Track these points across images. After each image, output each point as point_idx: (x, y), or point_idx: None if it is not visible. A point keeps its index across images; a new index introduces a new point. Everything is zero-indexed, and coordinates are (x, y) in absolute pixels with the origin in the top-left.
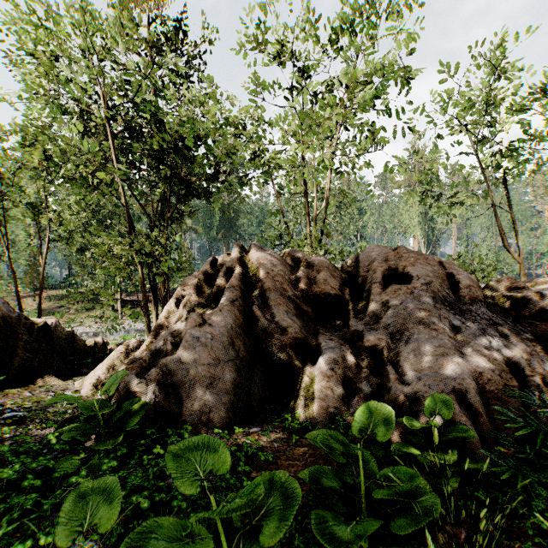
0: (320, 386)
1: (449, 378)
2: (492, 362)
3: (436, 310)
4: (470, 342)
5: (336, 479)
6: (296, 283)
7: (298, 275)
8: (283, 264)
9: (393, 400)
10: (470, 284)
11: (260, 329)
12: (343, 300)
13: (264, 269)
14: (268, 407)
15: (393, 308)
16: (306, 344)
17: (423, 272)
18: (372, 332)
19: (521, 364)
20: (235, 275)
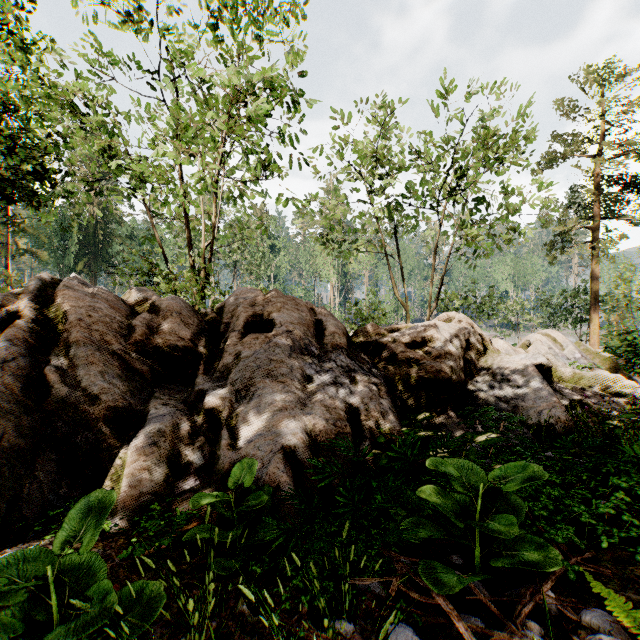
0: (132, 469)
1: (281, 435)
2: (330, 411)
3: (290, 360)
4: (318, 393)
5: (19, 621)
6: (130, 333)
7: (133, 322)
8: (116, 307)
9: (221, 470)
10: (335, 331)
11: (55, 400)
12: (196, 354)
13: (73, 314)
14: (52, 512)
15: (244, 361)
16: (129, 414)
17: (287, 319)
18: (218, 391)
19: (360, 409)
20: (19, 322)
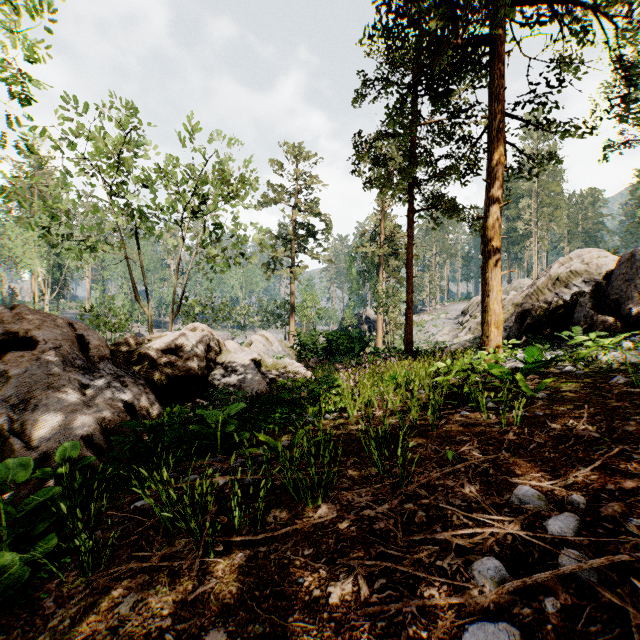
0: None
1: (79, 429)
2: (114, 407)
3: (66, 373)
4: (98, 396)
5: None
6: None
7: None
8: None
9: None
10: (100, 344)
11: None
12: None
13: None
14: None
15: (16, 378)
16: None
17: (52, 336)
18: None
19: (135, 403)
20: None
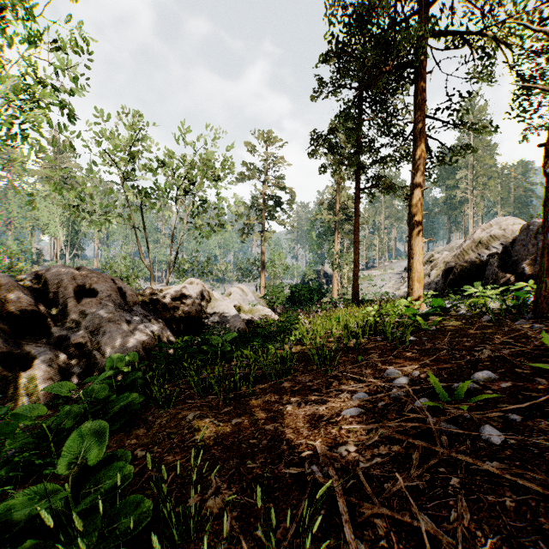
0: (43, 379)
1: (131, 347)
2: (148, 335)
3: (117, 312)
4: (137, 328)
5: None
6: None
7: None
8: None
9: (101, 369)
10: (132, 294)
11: None
12: (40, 314)
13: None
14: None
15: (90, 315)
16: (13, 356)
17: (105, 288)
18: (77, 334)
19: (159, 334)
20: None
